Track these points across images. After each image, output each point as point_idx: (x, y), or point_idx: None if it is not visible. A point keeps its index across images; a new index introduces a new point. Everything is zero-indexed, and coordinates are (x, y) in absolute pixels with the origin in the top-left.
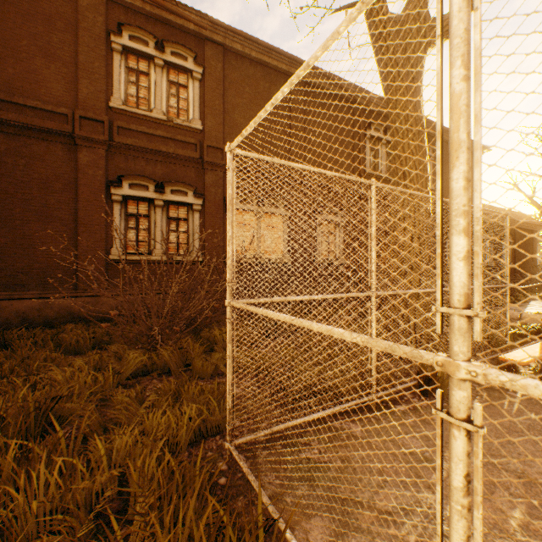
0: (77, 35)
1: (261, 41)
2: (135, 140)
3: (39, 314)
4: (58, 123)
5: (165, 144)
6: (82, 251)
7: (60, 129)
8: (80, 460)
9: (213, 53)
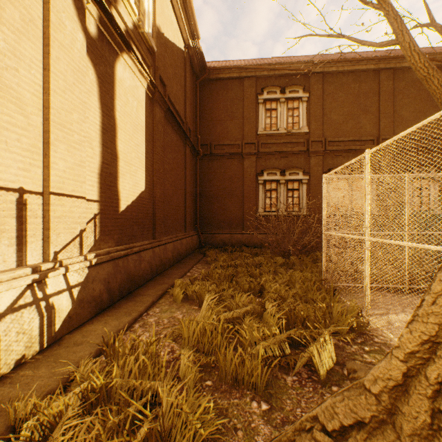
0: (243, 102)
1: (351, 59)
2: (269, 148)
3: (229, 241)
4: (235, 149)
5: (285, 146)
6: (245, 211)
7: (236, 152)
8: (276, 276)
9: (315, 80)
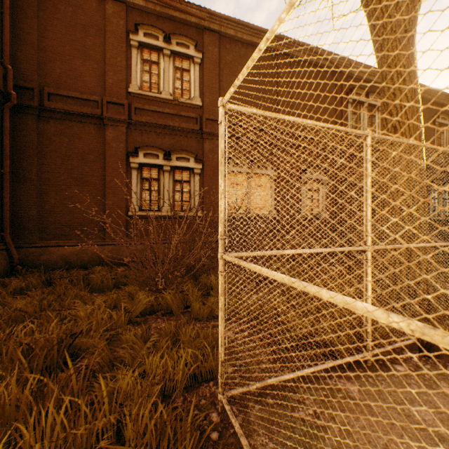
0: (105, 37)
1: (251, 25)
2: (148, 117)
3: (77, 258)
4: (90, 108)
5: (172, 119)
6: (108, 209)
7: (92, 112)
8: (84, 400)
9: (211, 40)
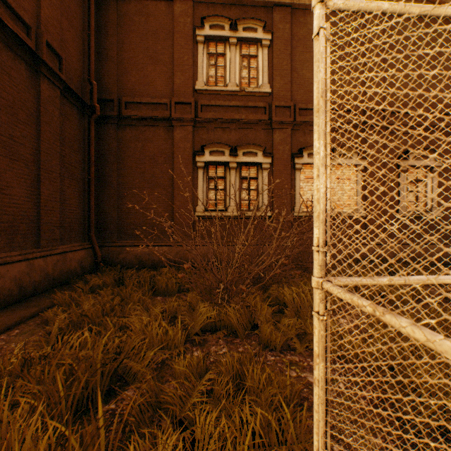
0: (173, 39)
1: None
2: (214, 113)
3: (148, 258)
4: (160, 111)
5: (238, 112)
6: (176, 210)
7: (162, 115)
8: None
9: (281, 17)
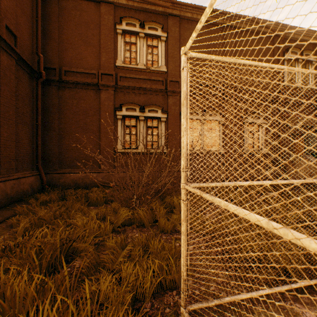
0: (100, 29)
1: (204, 7)
2: (129, 83)
3: (82, 181)
4: (91, 79)
5: (145, 83)
6: (102, 148)
7: (92, 82)
8: (72, 300)
9: (173, 23)
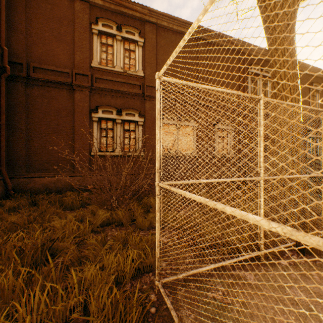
0: (74, 27)
1: (179, 19)
2: (105, 85)
3: (54, 186)
4: (64, 78)
5: (122, 86)
6: (76, 150)
7: (65, 81)
8: (61, 285)
9: (150, 29)
